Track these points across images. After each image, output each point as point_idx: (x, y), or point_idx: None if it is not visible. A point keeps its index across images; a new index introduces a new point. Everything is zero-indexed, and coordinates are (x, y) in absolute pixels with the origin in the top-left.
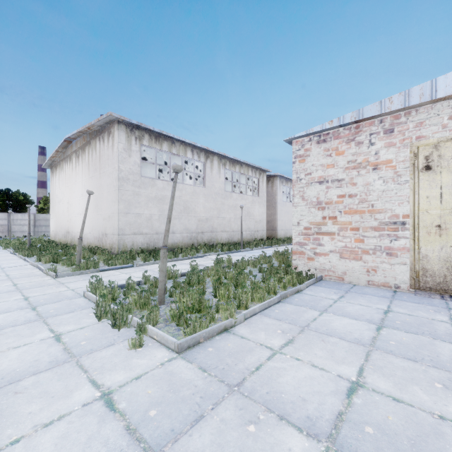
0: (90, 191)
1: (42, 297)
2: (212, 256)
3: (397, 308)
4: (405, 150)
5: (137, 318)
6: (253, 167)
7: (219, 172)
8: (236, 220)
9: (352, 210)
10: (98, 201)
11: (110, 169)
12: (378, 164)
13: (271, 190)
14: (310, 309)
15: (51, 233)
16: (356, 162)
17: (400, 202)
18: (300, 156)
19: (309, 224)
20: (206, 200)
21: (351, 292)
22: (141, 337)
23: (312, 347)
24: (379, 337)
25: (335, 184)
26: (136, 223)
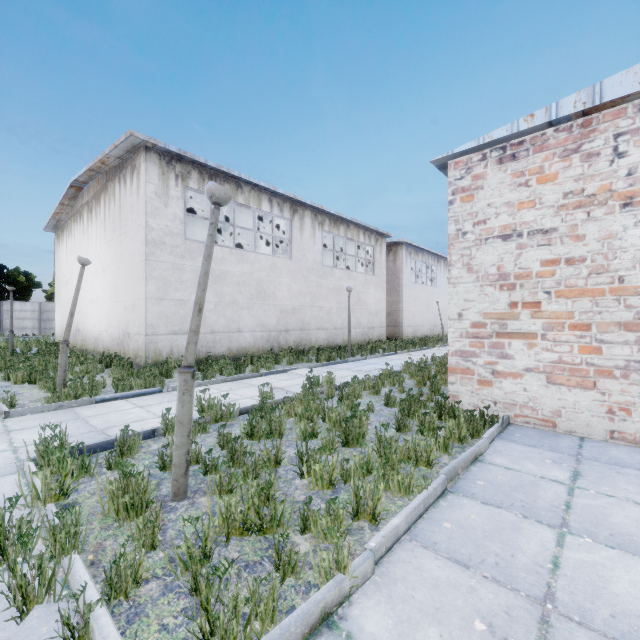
0: (84, 259)
1: None
2: (301, 371)
3: None
4: None
5: (84, 573)
6: (367, 229)
7: (313, 236)
8: (341, 311)
9: (575, 290)
10: (118, 280)
11: (134, 228)
12: (635, 195)
13: (393, 265)
14: (526, 519)
15: (56, 331)
16: (583, 193)
17: None
18: (463, 189)
19: (482, 318)
20: (293, 279)
21: (586, 458)
22: None
23: None
24: None
25: (537, 240)
26: (177, 316)
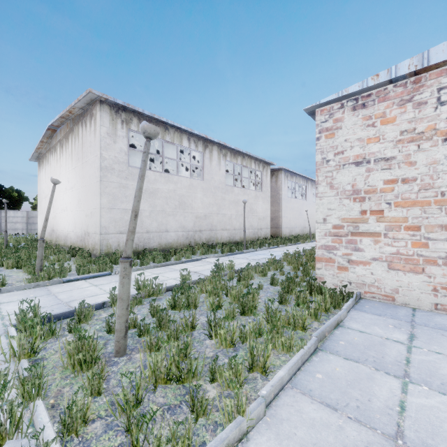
0: (55, 180)
1: None
2: (210, 259)
3: None
4: None
5: (45, 415)
6: (257, 160)
7: (219, 164)
8: (238, 217)
9: (409, 201)
10: (81, 195)
11: (92, 158)
12: None
13: (275, 185)
14: (377, 371)
15: (38, 231)
16: (414, 131)
17: None
18: (327, 129)
19: (341, 222)
20: (205, 194)
21: (418, 324)
22: None
23: None
24: None
25: (381, 165)
26: (123, 220)
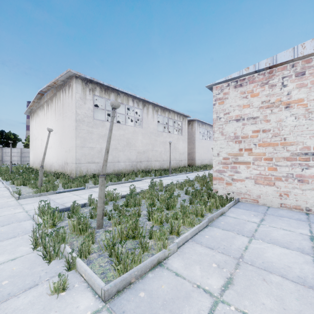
0: (50, 129)
1: None
2: (147, 180)
3: None
4: None
5: (69, 249)
6: (178, 114)
7: (153, 117)
8: (166, 152)
9: (266, 143)
10: (62, 138)
11: (70, 113)
12: (290, 103)
13: (191, 130)
14: (238, 235)
15: (30, 162)
16: (269, 102)
17: (311, 135)
18: (219, 99)
19: (227, 155)
20: (143, 137)
21: (268, 214)
22: (65, 280)
23: (256, 291)
24: None
25: (251, 121)
26: (90, 154)
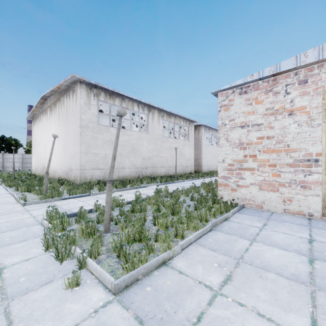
0: (55, 135)
1: (4, 224)
2: (153, 186)
3: (319, 237)
4: (318, 98)
5: (80, 250)
6: (184, 119)
7: (158, 122)
8: (172, 158)
9: (270, 150)
10: (65, 144)
11: (74, 119)
12: (293, 110)
13: (197, 136)
14: (240, 238)
15: (32, 168)
16: (273, 109)
17: (314, 142)
18: (225, 105)
19: (232, 162)
20: (149, 143)
21: (271, 219)
22: (78, 276)
23: (252, 285)
24: (315, 272)
25: (255, 128)
26: (94, 161)
